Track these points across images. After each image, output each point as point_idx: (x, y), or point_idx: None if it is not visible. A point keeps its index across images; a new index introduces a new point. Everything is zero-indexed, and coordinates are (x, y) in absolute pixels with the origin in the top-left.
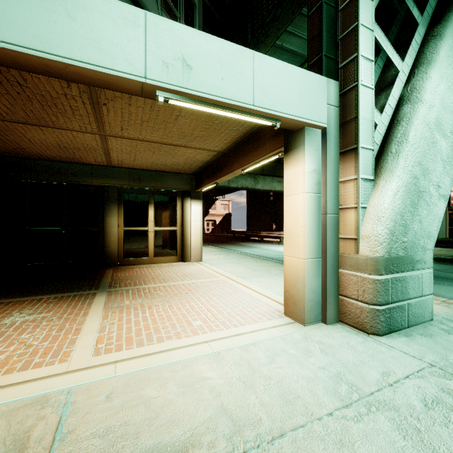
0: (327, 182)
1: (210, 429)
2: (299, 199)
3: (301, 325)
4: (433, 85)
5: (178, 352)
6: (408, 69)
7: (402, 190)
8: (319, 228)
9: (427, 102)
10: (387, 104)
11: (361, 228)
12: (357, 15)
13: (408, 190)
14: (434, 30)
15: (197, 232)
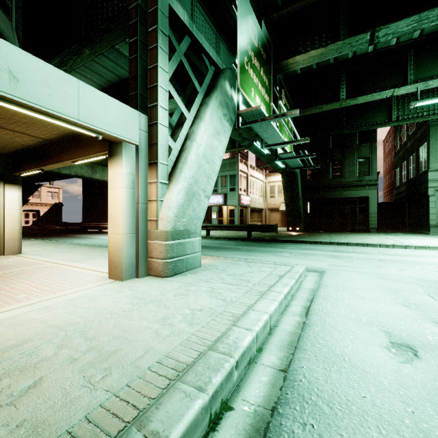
0: (139, 182)
1: (40, 335)
2: (119, 192)
3: (120, 281)
4: (201, 133)
5: (2, 314)
6: (192, 118)
7: (183, 191)
8: (134, 213)
9: (198, 142)
10: (179, 137)
11: (159, 213)
12: (157, 79)
13: (186, 192)
14: (206, 99)
15: (14, 221)
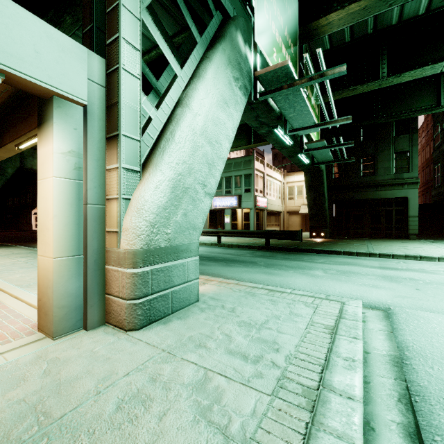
0: (88, 167)
1: None
2: (50, 185)
3: (50, 340)
4: (199, 96)
5: None
6: (187, 78)
7: (165, 184)
8: (80, 221)
9: (193, 110)
10: (164, 102)
11: (123, 221)
12: None
13: (172, 185)
14: (208, 53)
15: None
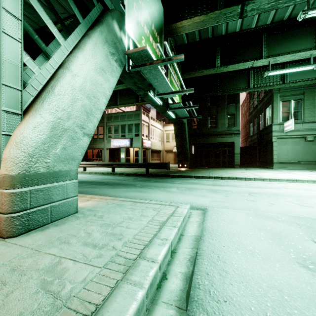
0: None
1: None
2: None
3: None
4: (78, 62)
5: None
6: (71, 48)
7: (44, 125)
8: None
9: (72, 71)
10: (48, 63)
11: (3, 152)
12: None
13: (51, 126)
14: (89, 32)
15: None
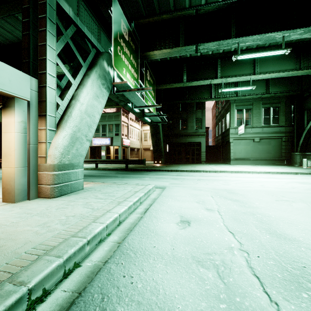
0: (30, 128)
1: None
2: (12, 136)
3: (13, 203)
4: (84, 95)
5: None
6: (77, 84)
7: (68, 136)
8: (26, 152)
9: (81, 102)
10: (66, 97)
11: (48, 152)
12: (46, 54)
13: (71, 136)
14: (88, 72)
15: None
